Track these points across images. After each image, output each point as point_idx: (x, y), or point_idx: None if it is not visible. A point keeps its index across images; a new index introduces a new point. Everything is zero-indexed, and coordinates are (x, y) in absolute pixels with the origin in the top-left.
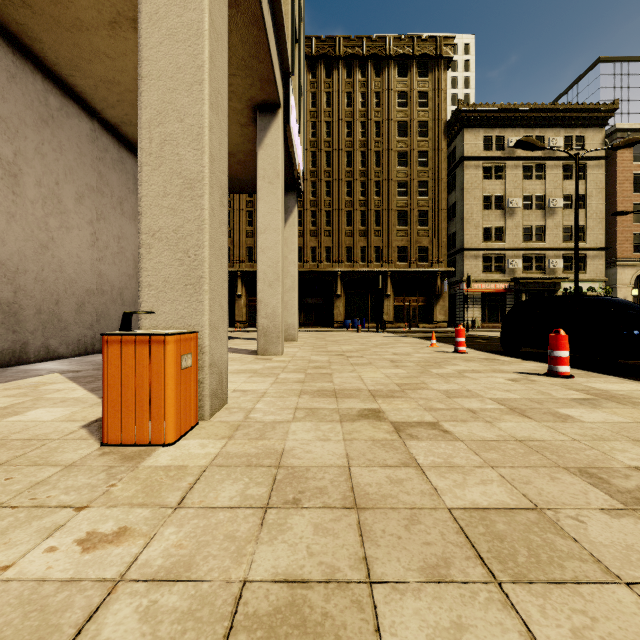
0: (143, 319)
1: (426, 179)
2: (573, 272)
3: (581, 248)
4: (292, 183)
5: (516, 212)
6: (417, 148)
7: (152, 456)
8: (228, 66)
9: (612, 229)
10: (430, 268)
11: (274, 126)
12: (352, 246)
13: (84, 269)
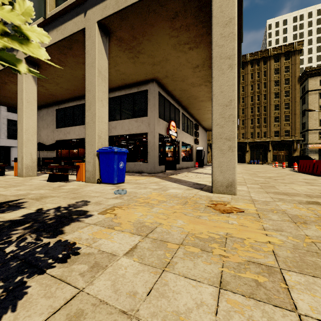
0: None
1: (288, 102)
2: None
3: None
4: None
5: None
6: (284, 90)
7: None
8: None
9: None
10: (290, 139)
11: None
12: (253, 132)
13: None
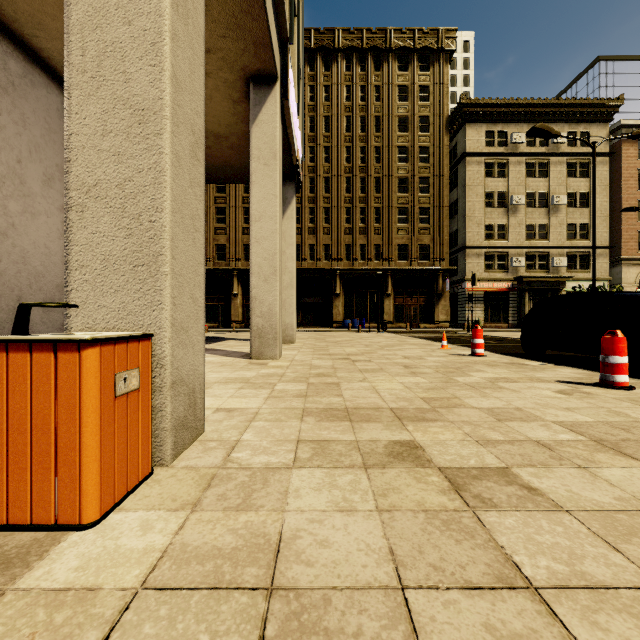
0: (72, 316)
1: (427, 175)
2: (577, 271)
3: (585, 246)
4: (290, 172)
5: (519, 209)
6: (418, 143)
7: (46, 558)
8: (216, 25)
9: (617, 227)
10: (431, 267)
11: (270, 100)
12: (351, 244)
13: (54, 261)
